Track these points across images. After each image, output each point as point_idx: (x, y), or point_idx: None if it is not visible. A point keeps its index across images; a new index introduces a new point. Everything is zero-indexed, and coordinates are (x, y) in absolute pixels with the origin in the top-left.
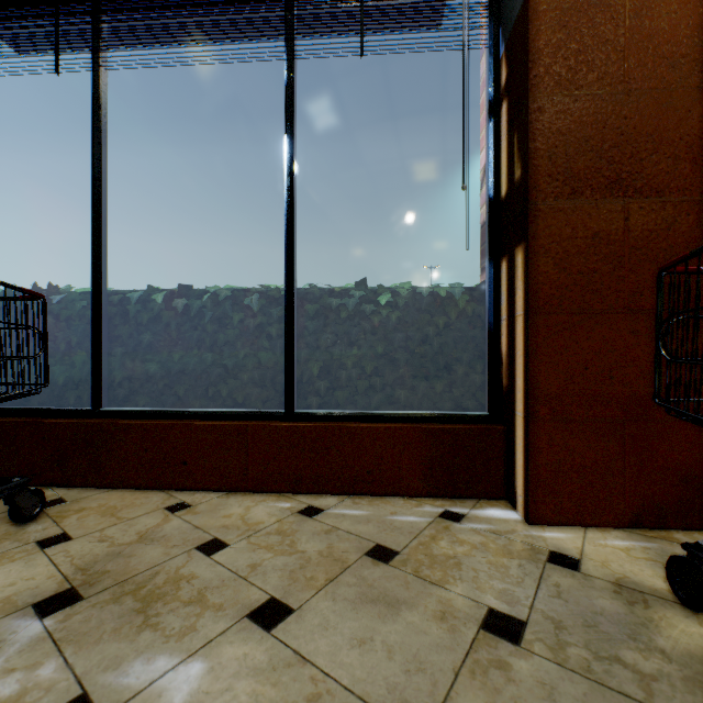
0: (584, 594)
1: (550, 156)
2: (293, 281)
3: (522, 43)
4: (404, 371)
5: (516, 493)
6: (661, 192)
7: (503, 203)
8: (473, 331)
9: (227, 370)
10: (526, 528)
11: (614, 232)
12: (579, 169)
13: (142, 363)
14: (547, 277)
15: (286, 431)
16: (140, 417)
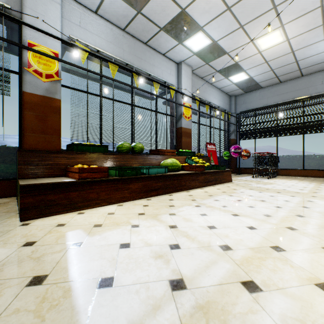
0: None
1: None
2: (303, 155)
3: None
4: (320, 165)
5: None
6: None
7: None
8: None
9: (293, 164)
10: None
11: None
12: None
13: (281, 163)
14: None
15: (303, 170)
16: (282, 169)
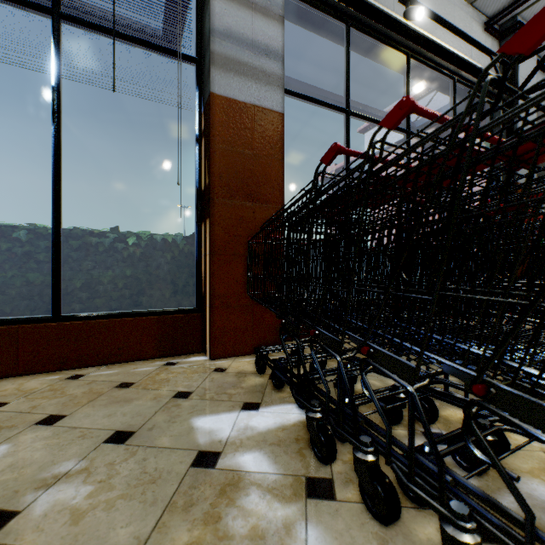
0: (223, 378)
1: (221, 177)
2: (60, 224)
3: (209, 115)
4: (146, 285)
5: (207, 347)
6: (268, 202)
7: (203, 193)
8: (189, 261)
9: None
10: (209, 362)
11: (249, 218)
12: (234, 186)
13: None
14: (219, 236)
15: (54, 328)
16: None
